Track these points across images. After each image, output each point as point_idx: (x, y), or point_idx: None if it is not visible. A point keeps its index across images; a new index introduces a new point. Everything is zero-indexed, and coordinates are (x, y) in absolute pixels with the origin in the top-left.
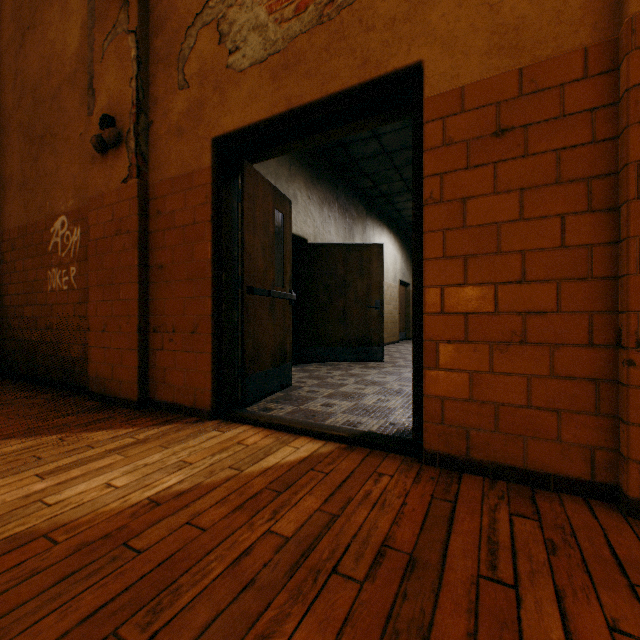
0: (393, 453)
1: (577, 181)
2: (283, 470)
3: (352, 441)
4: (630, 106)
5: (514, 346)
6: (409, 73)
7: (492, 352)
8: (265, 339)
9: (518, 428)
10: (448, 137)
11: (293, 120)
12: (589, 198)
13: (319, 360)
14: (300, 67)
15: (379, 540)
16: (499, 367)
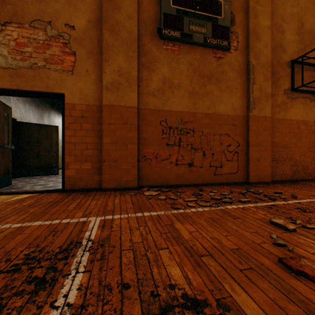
0: (57, 192)
1: (97, 130)
2: (20, 199)
3: (43, 192)
4: (103, 120)
5: (85, 163)
6: (61, 94)
7: (81, 164)
8: (0, 165)
9: (86, 180)
10: (71, 114)
11: (20, 92)
12: (99, 134)
13: (24, 176)
14: (23, 78)
15: (50, 201)
16: (82, 167)
